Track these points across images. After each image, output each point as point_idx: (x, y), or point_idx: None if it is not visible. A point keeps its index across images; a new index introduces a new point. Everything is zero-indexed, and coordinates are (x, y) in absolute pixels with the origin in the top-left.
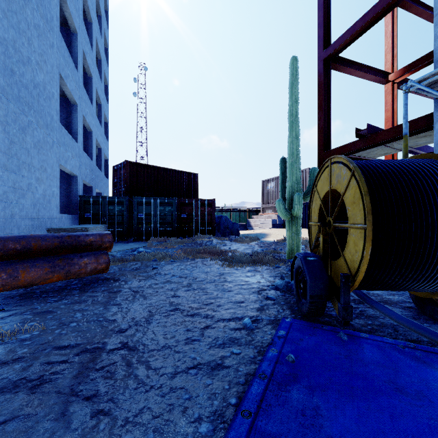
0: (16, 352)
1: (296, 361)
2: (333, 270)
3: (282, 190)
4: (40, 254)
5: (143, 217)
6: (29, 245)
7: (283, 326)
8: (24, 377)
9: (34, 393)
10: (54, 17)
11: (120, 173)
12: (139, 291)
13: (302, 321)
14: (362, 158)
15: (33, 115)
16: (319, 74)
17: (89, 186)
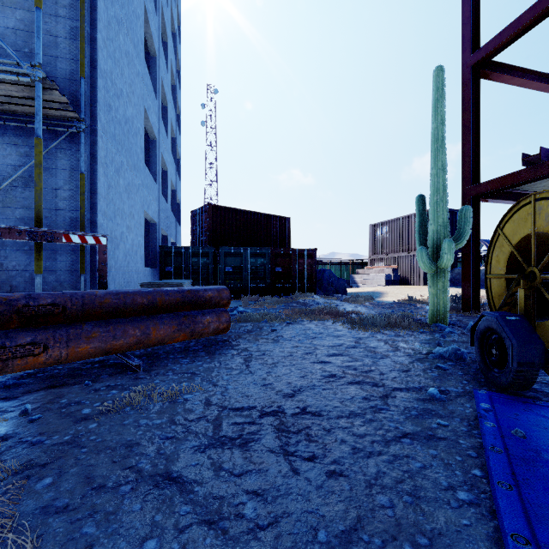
0: (192, 411)
1: (527, 437)
2: (540, 333)
3: (421, 236)
4: (164, 311)
5: (231, 272)
6: (155, 300)
7: (482, 399)
8: (223, 435)
9: (247, 450)
10: (139, 41)
11: (201, 219)
12: (274, 355)
13: (502, 395)
14: (522, 192)
15: (124, 154)
16: (465, 86)
17: (165, 235)
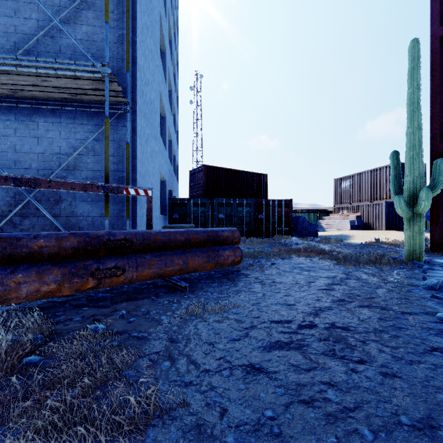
0: (243, 321)
1: None
2: None
3: (396, 186)
4: (195, 246)
5: (223, 218)
6: (189, 237)
7: None
8: (278, 340)
9: (304, 352)
10: (157, 41)
11: (198, 177)
12: (283, 283)
13: None
14: None
15: (150, 128)
16: (434, 55)
17: (169, 190)
